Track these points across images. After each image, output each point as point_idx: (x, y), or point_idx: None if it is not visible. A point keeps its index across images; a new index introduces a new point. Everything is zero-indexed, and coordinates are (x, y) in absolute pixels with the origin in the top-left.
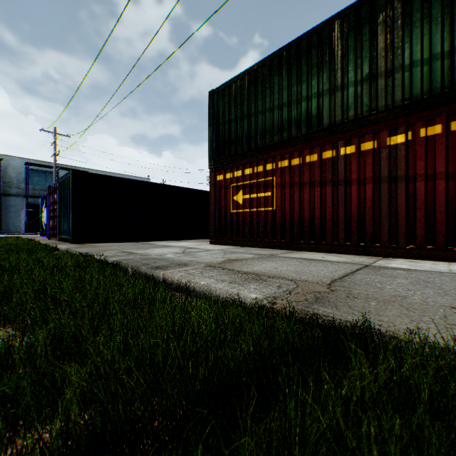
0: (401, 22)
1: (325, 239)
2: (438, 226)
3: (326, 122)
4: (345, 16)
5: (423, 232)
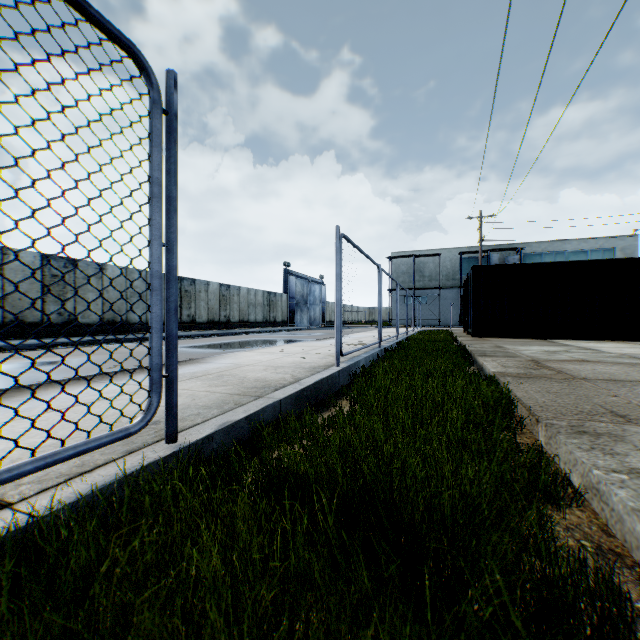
0: None
1: None
2: None
3: None
4: None
5: None
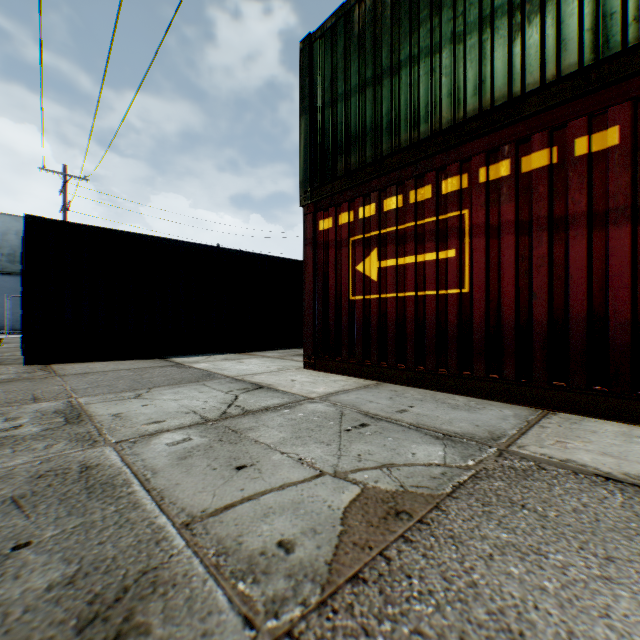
0: None
1: None
2: None
3: None
4: None
5: None
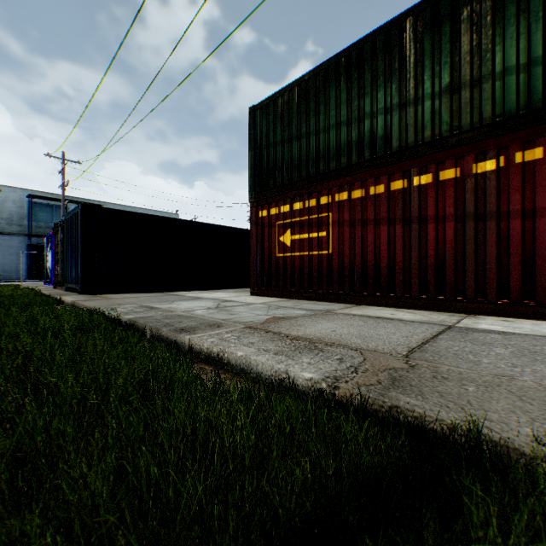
0: (491, 18)
1: (394, 291)
2: (539, 275)
3: (395, 145)
4: (420, 11)
5: (519, 283)
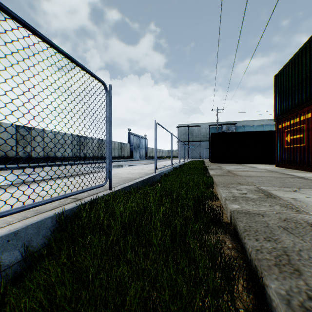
0: None
1: None
2: None
3: None
4: None
5: None
